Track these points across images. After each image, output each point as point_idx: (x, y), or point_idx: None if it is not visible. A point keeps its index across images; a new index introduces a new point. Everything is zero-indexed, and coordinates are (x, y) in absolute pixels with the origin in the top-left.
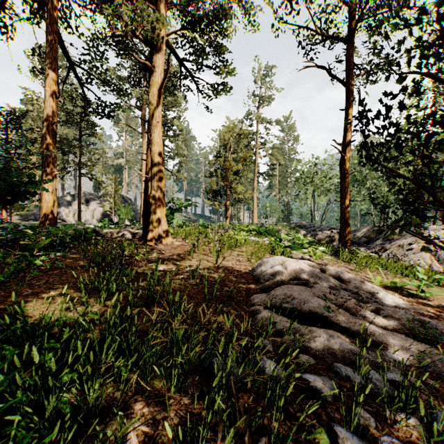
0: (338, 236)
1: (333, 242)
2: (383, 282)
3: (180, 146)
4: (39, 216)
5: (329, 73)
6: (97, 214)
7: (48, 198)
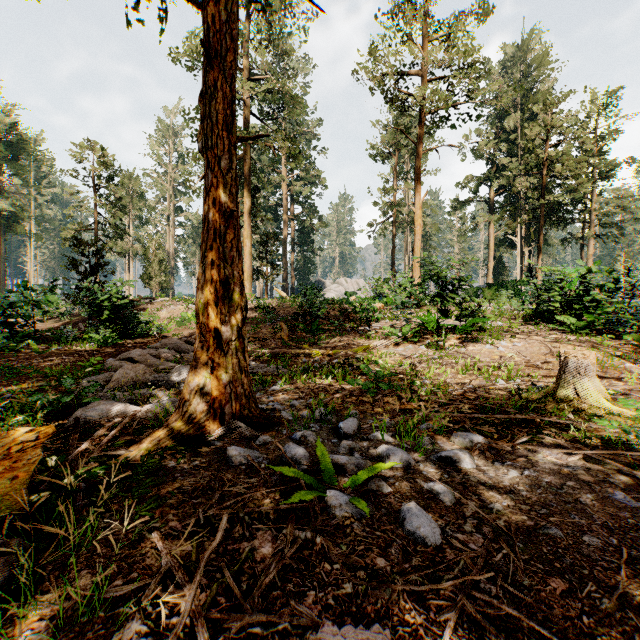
0: None
1: None
2: None
3: None
4: None
5: None
6: None
7: None
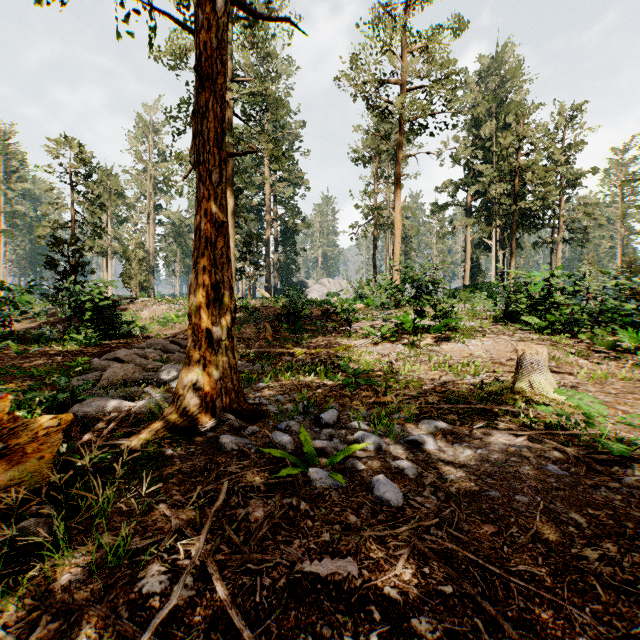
0: None
1: None
2: None
3: None
4: None
5: None
6: None
7: None
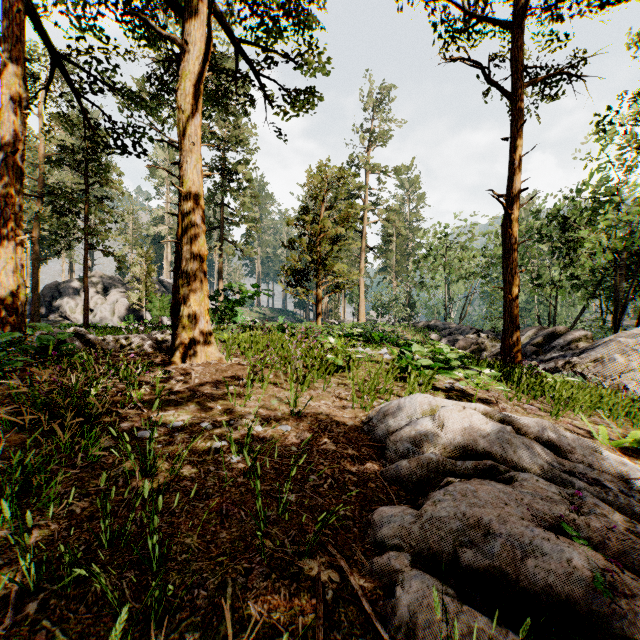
0: (501, 346)
1: (482, 352)
2: (611, 437)
3: (247, 205)
4: (28, 311)
5: (486, 77)
6: (120, 308)
7: (7, 281)
